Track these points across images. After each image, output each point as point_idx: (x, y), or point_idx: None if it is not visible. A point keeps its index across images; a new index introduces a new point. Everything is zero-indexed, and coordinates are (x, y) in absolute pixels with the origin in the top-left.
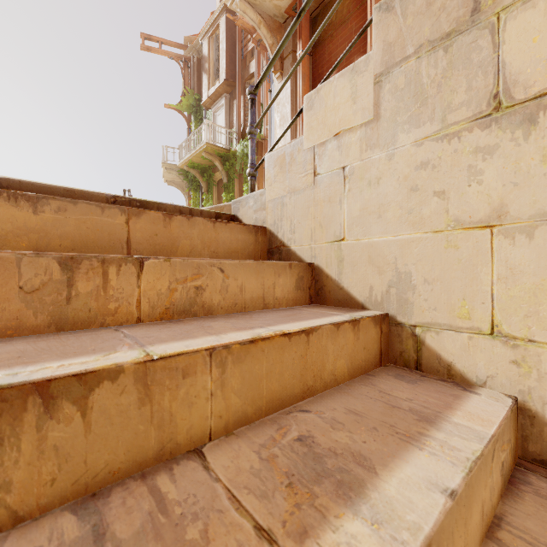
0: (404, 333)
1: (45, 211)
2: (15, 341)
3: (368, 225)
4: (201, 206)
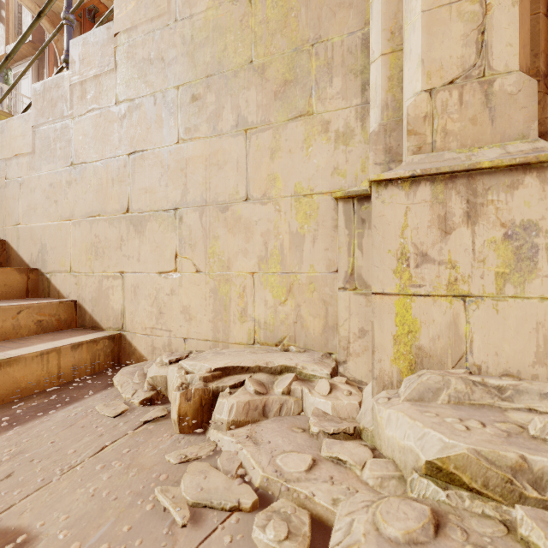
0: (44, 278)
1: None
2: None
3: (31, 216)
4: None
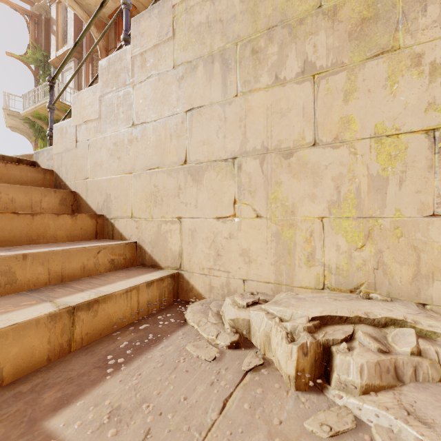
0: (109, 223)
1: None
2: None
3: (97, 171)
4: None
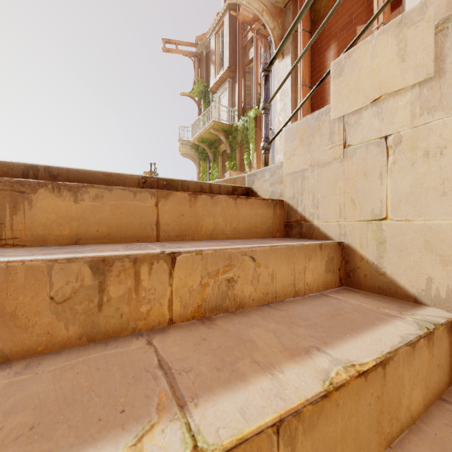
0: None
1: (84, 199)
2: (43, 367)
3: (425, 203)
4: (208, 173)
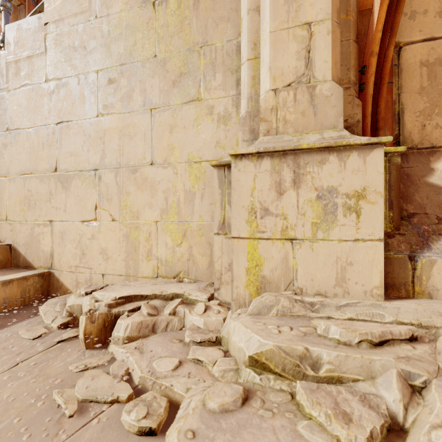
0: None
1: None
2: None
3: None
4: None
